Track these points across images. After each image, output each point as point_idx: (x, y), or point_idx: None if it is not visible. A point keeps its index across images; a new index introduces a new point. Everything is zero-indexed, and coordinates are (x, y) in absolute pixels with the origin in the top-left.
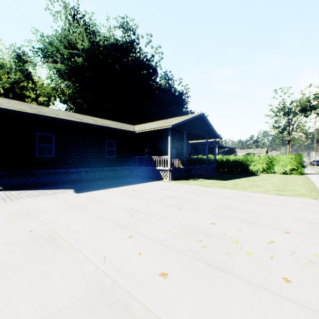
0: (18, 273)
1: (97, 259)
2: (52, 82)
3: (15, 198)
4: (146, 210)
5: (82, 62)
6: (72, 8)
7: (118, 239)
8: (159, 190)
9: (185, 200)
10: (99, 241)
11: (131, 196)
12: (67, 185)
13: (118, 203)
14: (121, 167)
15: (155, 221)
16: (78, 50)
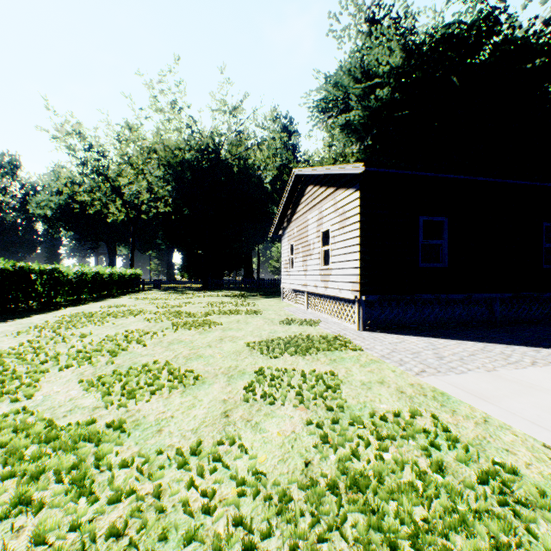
0: None
1: None
2: (328, 151)
3: (468, 362)
4: None
5: (388, 94)
6: (367, 8)
7: None
8: None
9: None
10: None
11: None
12: (483, 331)
13: None
14: None
15: None
16: (373, 81)
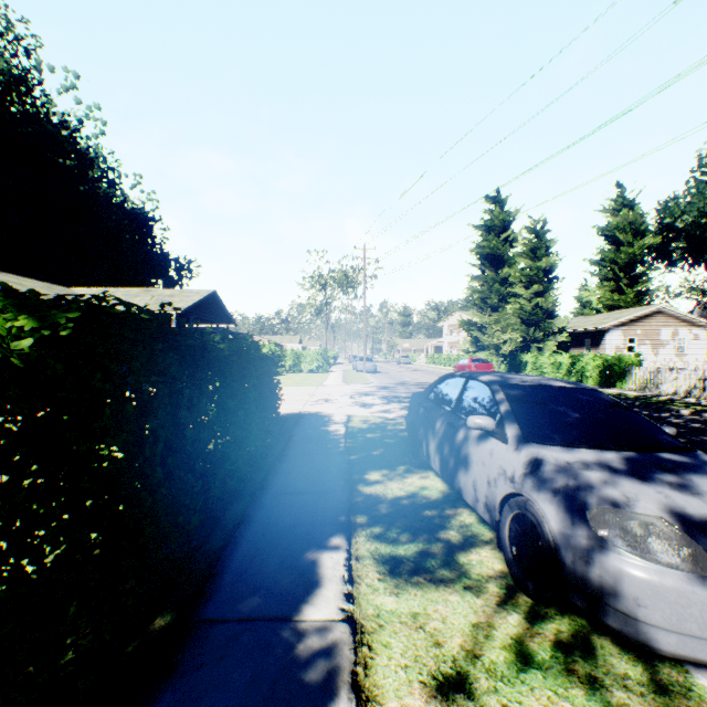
0: None
1: None
2: None
3: None
4: None
5: None
6: None
7: None
8: None
9: None
10: None
11: None
12: None
13: None
14: None
15: None
16: None
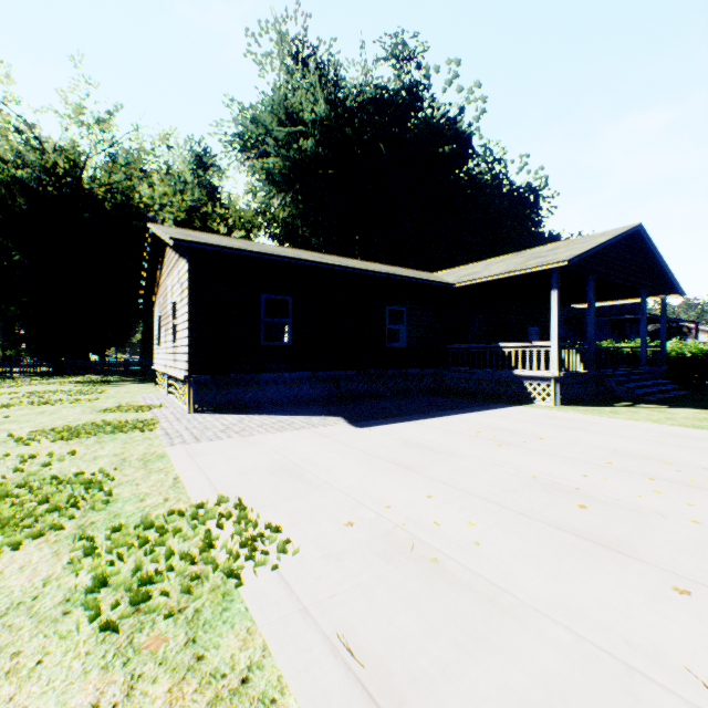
0: (451, 686)
1: (674, 680)
2: (253, 199)
3: (243, 431)
4: (604, 492)
5: (314, 147)
6: (292, 40)
7: (642, 592)
8: (561, 430)
9: (690, 467)
10: (587, 594)
11: (504, 444)
12: (317, 406)
13: (490, 461)
14: (419, 370)
15: (688, 535)
16: (302, 126)
